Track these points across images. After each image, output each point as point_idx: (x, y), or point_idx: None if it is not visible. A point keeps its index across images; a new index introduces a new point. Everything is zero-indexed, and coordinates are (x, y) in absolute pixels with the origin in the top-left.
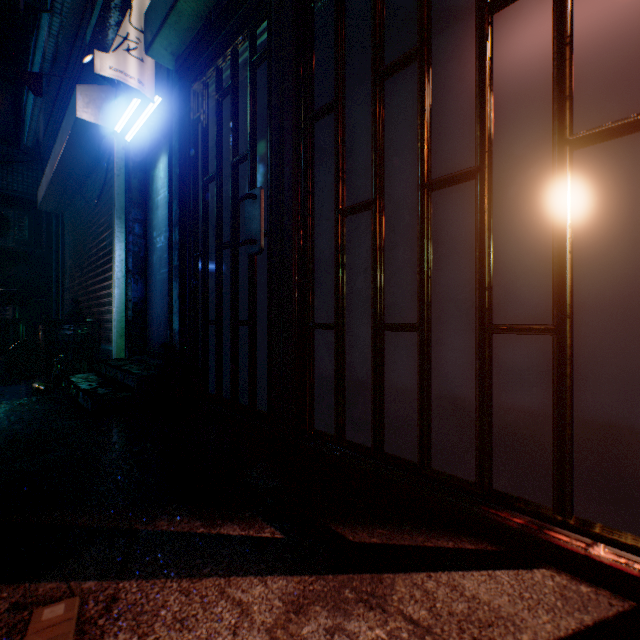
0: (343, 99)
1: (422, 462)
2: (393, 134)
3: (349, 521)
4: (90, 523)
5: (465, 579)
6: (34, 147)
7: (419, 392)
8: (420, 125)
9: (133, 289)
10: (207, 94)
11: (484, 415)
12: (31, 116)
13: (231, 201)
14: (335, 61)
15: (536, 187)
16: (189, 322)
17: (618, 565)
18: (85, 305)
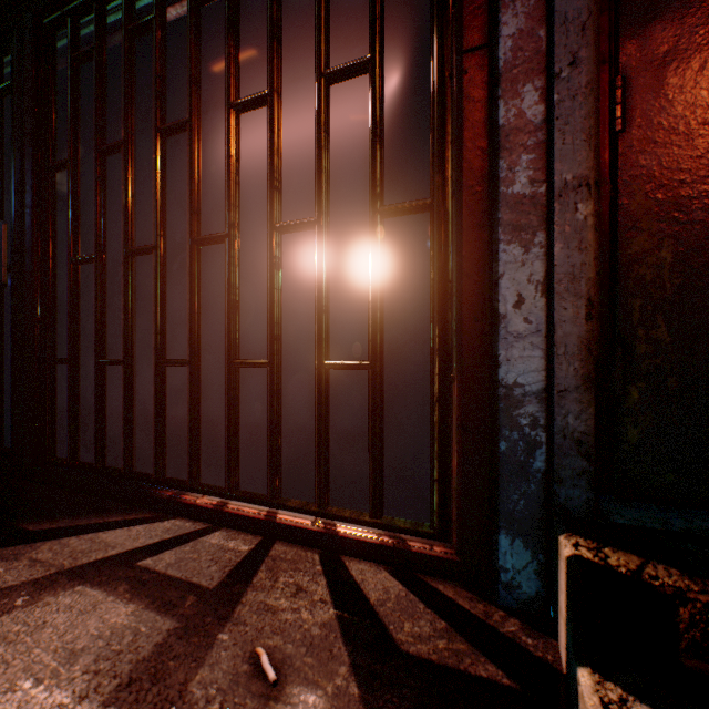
0: (78, 160)
1: (126, 467)
2: None
3: (42, 519)
4: None
5: (106, 534)
6: None
7: (124, 413)
8: (124, 203)
9: None
10: None
11: (158, 424)
12: None
13: None
14: (69, 125)
15: (243, 258)
16: None
17: (207, 505)
18: None
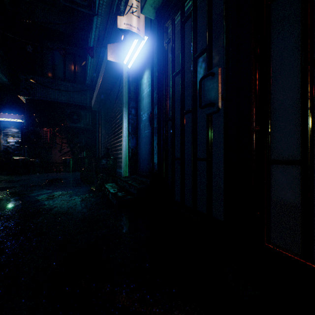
0: None
1: None
2: None
3: None
4: (127, 303)
5: None
6: (90, 83)
7: None
8: None
9: (131, 142)
10: (174, 25)
11: None
12: (89, 69)
13: (192, 83)
14: None
15: None
16: (163, 158)
17: None
18: (109, 150)
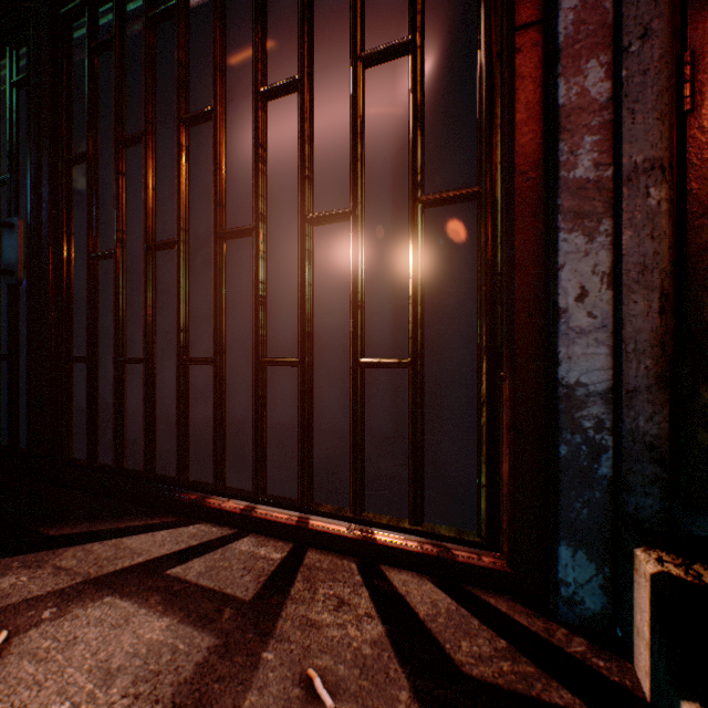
0: (97, 153)
1: (146, 469)
2: (173, 186)
3: (62, 523)
4: None
5: (130, 539)
6: None
7: (145, 413)
8: (145, 196)
9: None
10: None
11: (181, 425)
12: None
13: None
14: (87, 117)
15: None
16: None
17: (233, 509)
18: None
